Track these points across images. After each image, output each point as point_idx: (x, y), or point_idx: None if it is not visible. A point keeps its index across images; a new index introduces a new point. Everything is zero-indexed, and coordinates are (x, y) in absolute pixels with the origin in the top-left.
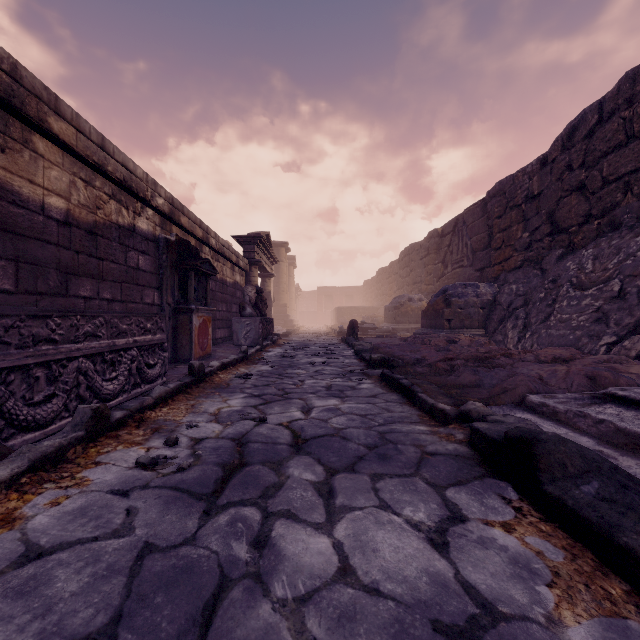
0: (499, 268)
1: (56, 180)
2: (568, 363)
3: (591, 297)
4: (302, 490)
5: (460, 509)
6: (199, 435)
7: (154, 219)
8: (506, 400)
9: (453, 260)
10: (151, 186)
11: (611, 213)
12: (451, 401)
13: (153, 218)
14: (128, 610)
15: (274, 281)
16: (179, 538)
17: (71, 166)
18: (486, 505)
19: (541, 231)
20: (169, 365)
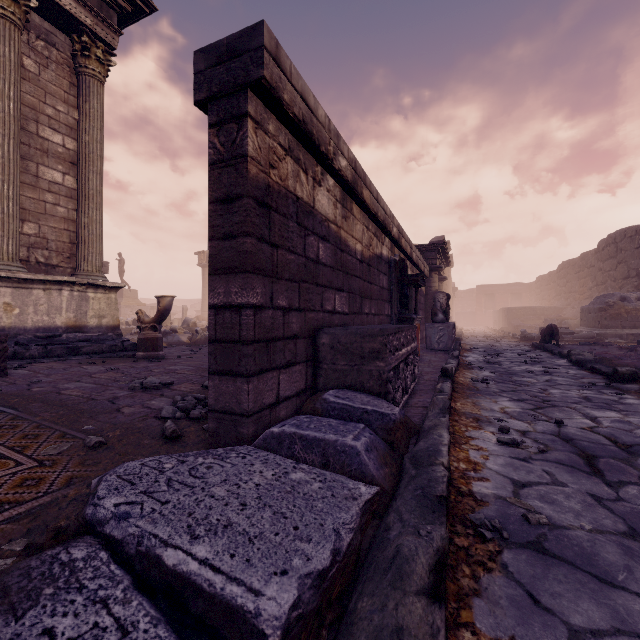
0: None
1: (358, 231)
2: None
3: None
4: None
5: None
6: (518, 428)
7: (388, 245)
8: None
9: None
10: (391, 219)
11: None
12: None
13: (387, 244)
14: (632, 526)
15: None
16: (609, 496)
17: (362, 219)
18: None
19: None
20: None
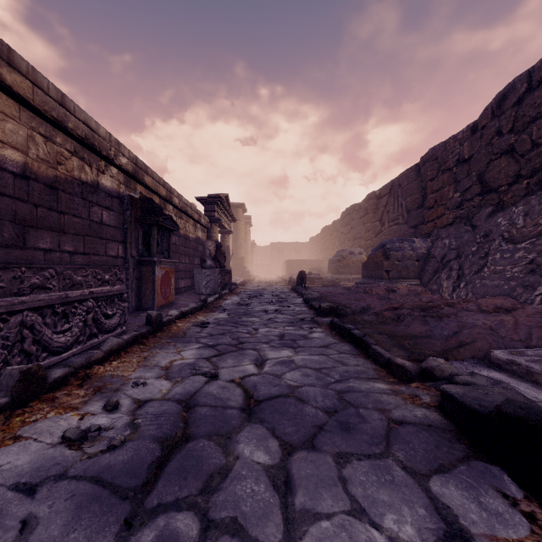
0: (432, 225)
1: (12, 133)
2: (511, 313)
3: (524, 250)
4: (253, 481)
5: (455, 516)
6: (144, 396)
7: (118, 177)
8: (466, 355)
9: (389, 218)
10: (114, 146)
11: (540, 173)
12: (406, 354)
13: (117, 176)
14: None
15: (233, 237)
16: None
17: (29, 120)
18: (486, 507)
19: (472, 191)
20: (133, 313)
